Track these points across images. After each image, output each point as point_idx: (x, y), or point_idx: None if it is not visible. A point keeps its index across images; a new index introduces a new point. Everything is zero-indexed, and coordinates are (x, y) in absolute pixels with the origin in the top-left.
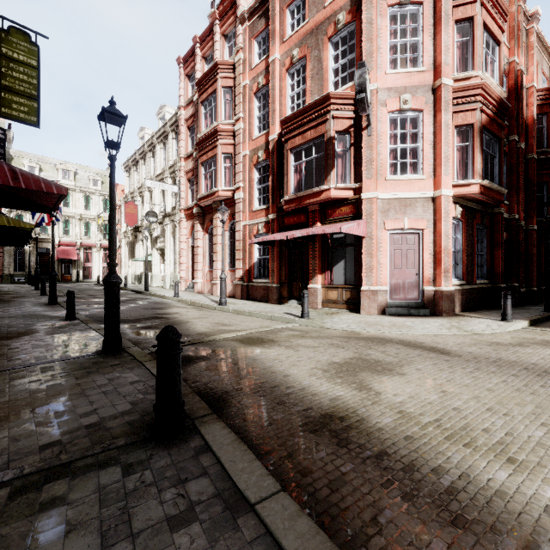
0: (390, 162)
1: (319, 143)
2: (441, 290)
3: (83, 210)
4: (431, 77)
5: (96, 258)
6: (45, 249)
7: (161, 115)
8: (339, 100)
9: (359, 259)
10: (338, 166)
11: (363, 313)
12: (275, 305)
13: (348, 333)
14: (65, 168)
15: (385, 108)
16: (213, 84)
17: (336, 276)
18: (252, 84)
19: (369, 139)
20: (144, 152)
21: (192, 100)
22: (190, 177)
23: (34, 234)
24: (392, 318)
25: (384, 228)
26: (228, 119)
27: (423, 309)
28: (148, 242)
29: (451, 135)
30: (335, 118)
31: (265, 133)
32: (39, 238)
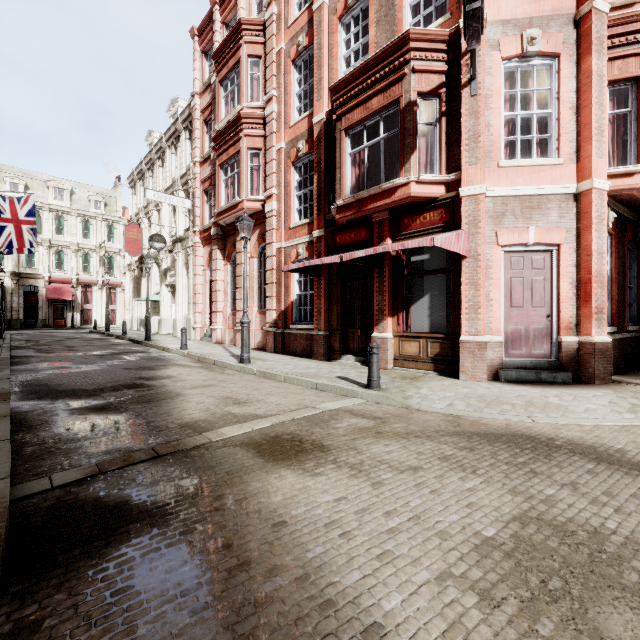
0: (504, 141)
1: (389, 117)
2: (592, 342)
3: (81, 239)
4: (573, 2)
5: (98, 298)
6: (32, 287)
7: (173, 112)
8: (423, 44)
9: (455, 293)
10: (420, 149)
11: (464, 378)
12: (322, 362)
13: (459, 423)
14: (58, 185)
15: (498, 53)
16: (235, 53)
17: (416, 319)
18: (289, 48)
19: (472, 101)
20: (152, 160)
21: (210, 84)
22: (207, 187)
23: (18, 268)
24: (516, 388)
25: (496, 242)
26: (256, 101)
27: (561, 373)
28: (156, 277)
29: (606, 92)
30: (417, 71)
31: (307, 115)
32: (24, 273)
